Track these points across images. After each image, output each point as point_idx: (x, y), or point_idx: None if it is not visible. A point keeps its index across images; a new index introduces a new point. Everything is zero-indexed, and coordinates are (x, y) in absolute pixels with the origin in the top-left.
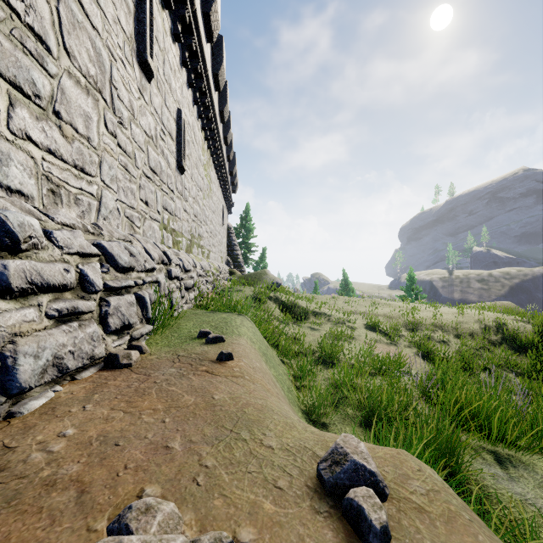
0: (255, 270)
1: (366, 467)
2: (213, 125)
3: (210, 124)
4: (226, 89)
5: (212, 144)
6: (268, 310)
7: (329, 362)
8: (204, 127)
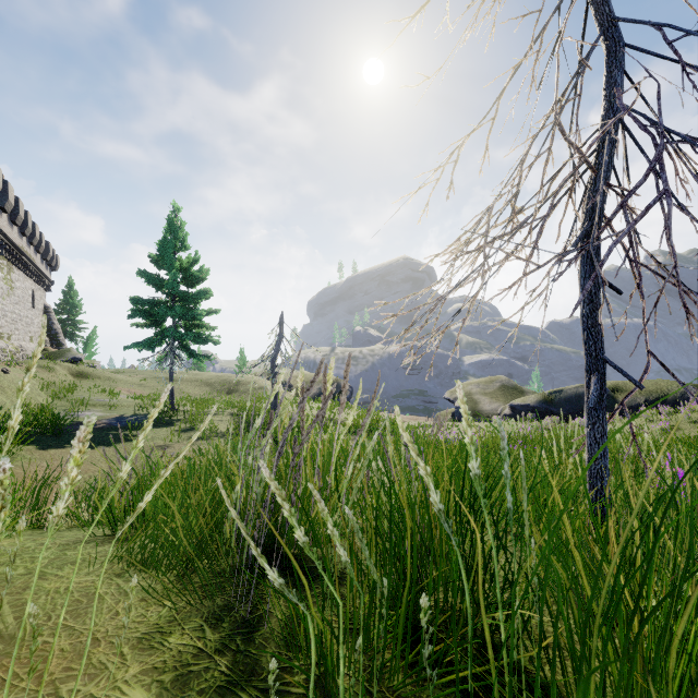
0: (86, 348)
1: (6, 368)
2: (12, 249)
3: (10, 249)
4: (28, 217)
5: (14, 256)
6: (54, 372)
7: (70, 389)
8: (3, 255)
